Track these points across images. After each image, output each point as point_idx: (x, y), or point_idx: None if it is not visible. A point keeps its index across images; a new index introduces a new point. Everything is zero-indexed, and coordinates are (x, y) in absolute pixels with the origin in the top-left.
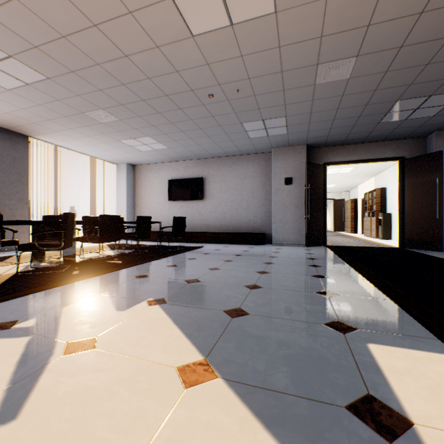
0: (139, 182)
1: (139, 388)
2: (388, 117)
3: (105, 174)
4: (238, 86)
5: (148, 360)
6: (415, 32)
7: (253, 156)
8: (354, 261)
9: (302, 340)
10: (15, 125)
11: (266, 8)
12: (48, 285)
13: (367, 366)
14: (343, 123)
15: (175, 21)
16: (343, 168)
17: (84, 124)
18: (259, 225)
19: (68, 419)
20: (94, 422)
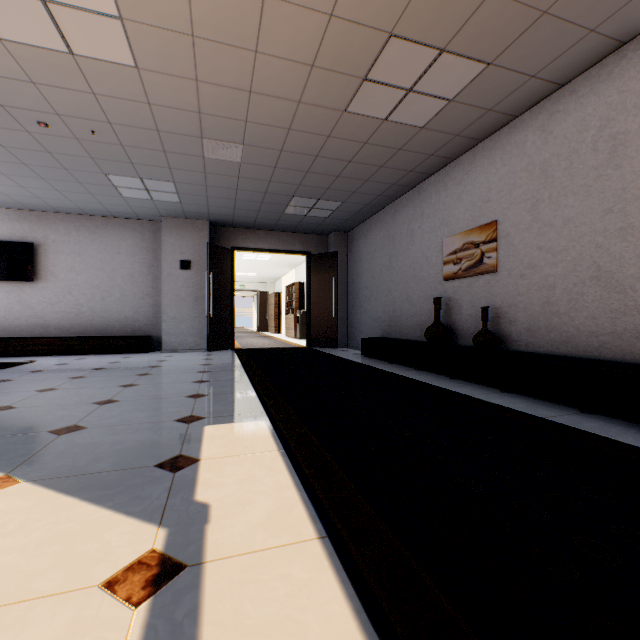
0: None
1: None
2: (291, 210)
3: None
4: (94, 126)
5: None
6: (289, 142)
7: (133, 222)
8: (251, 363)
9: (143, 436)
10: None
11: (123, 58)
12: None
13: (193, 440)
14: (248, 206)
15: None
16: (261, 255)
17: None
18: (142, 325)
19: None
20: None
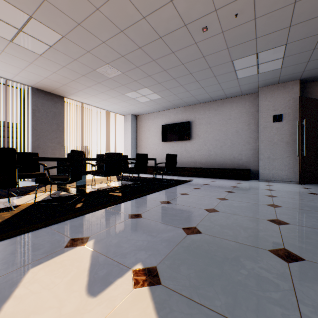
0: (140, 128)
1: None
2: None
3: (116, 123)
4: (238, 8)
5: None
6: None
7: (237, 98)
8: None
9: None
10: (54, 88)
11: None
12: (45, 222)
13: None
14: None
15: None
16: None
17: (97, 81)
18: (243, 162)
19: None
20: None
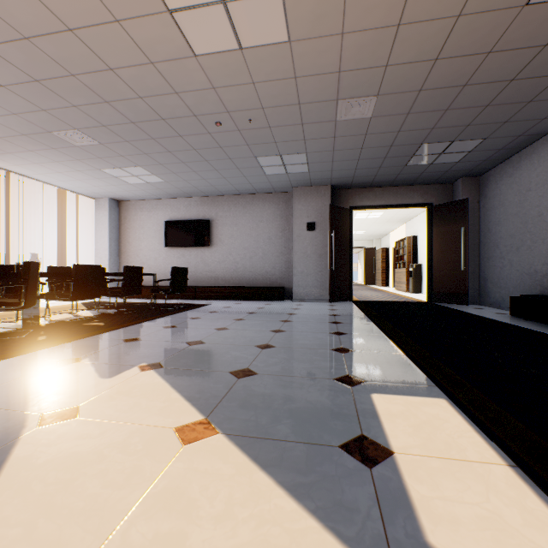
0: (127, 223)
1: (132, 449)
2: (414, 160)
3: (79, 211)
4: (251, 115)
5: (143, 424)
6: (432, 77)
7: (271, 196)
8: (377, 317)
9: (309, 394)
10: None
11: (278, 36)
12: (6, 354)
13: (366, 413)
14: (369, 164)
15: (174, 37)
16: (373, 213)
17: (51, 146)
18: (277, 278)
19: (54, 482)
20: (84, 482)
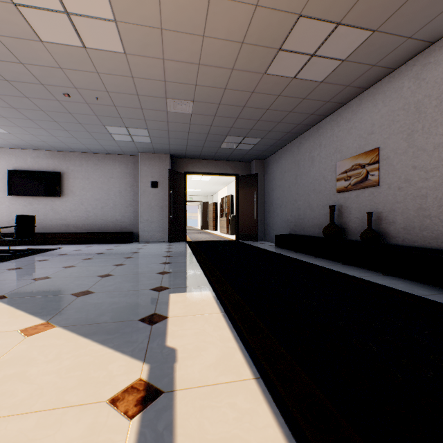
0: None
1: None
2: (225, 145)
3: None
4: (98, 94)
5: None
6: (225, 98)
7: (121, 157)
8: (198, 251)
9: (130, 299)
10: None
11: (116, 48)
12: None
13: (162, 303)
14: (196, 143)
15: (19, 23)
16: (204, 177)
17: None
18: (127, 225)
19: None
20: None
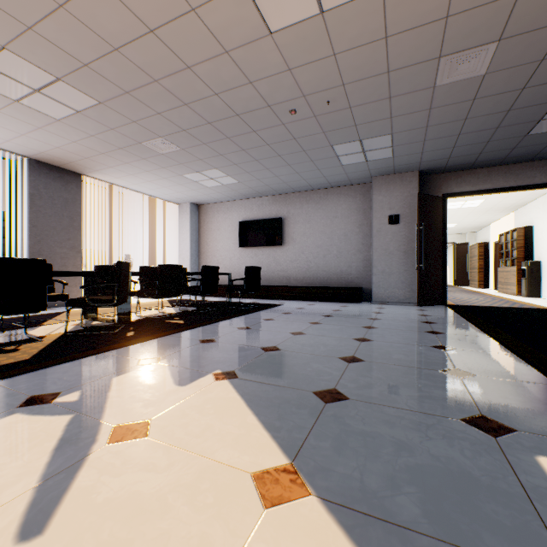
0: (205, 225)
1: (201, 501)
2: (541, 126)
3: (166, 216)
4: (329, 96)
5: (214, 459)
6: None
7: (346, 188)
8: (490, 328)
9: (431, 443)
10: (67, 161)
11: None
12: (98, 349)
13: (543, 495)
14: (473, 139)
15: (249, 16)
16: (469, 201)
17: (142, 157)
18: (353, 278)
19: (106, 542)
20: None
